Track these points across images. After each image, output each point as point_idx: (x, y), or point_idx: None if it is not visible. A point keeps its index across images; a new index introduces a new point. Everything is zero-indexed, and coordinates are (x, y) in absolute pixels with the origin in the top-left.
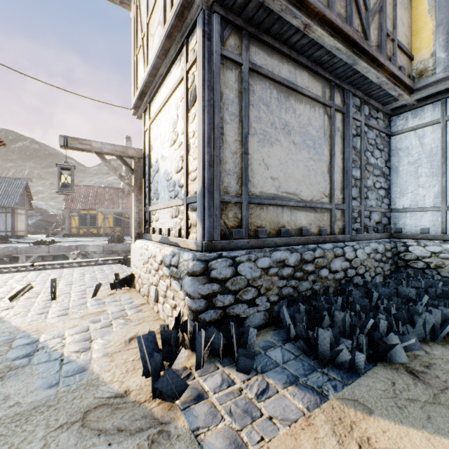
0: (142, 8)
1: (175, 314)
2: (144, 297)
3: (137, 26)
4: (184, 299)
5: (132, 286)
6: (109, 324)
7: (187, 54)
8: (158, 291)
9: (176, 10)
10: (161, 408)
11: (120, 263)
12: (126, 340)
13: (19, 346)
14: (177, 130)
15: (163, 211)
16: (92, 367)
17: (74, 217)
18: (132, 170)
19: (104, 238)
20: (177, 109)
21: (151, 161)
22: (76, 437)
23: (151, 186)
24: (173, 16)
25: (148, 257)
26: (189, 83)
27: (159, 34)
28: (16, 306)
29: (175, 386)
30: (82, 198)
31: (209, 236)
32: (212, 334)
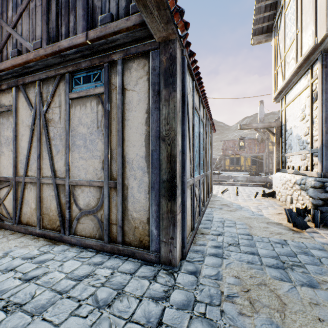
0: (280, 45)
1: (303, 207)
2: (282, 202)
3: (277, 54)
4: (308, 199)
5: (274, 197)
6: (266, 207)
7: (311, 74)
8: (292, 198)
9: (303, 58)
10: (296, 229)
11: (262, 186)
12: (276, 213)
13: (235, 205)
14: (305, 112)
15: (294, 156)
16: (264, 215)
17: (226, 160)
18: (273, 134)
19: (245, 172)
20: (304, 101)
21: (286, 127)
22: (266, 225)
23: (286, 142)
24: (302, 60)
25: (285, 181)
26: (313, 89)
27: (292, 64)
28: (224, 195)
29: (303, 224)
30: (231, 148)
31: (326, 170)
32: (325, 216)
